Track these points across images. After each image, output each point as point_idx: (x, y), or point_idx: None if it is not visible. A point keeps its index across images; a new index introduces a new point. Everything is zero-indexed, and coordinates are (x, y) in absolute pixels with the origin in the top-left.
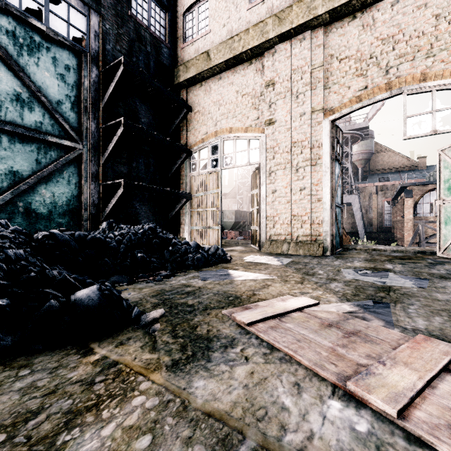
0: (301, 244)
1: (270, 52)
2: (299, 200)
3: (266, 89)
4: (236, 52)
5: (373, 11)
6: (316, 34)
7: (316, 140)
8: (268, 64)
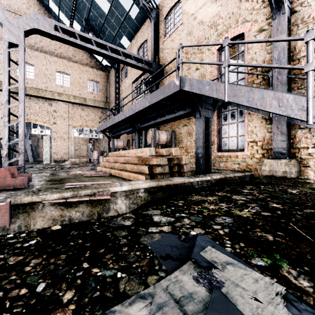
0: None
1: None
2: None
3: None
4: None
5: None
6: None
7: None
8: None
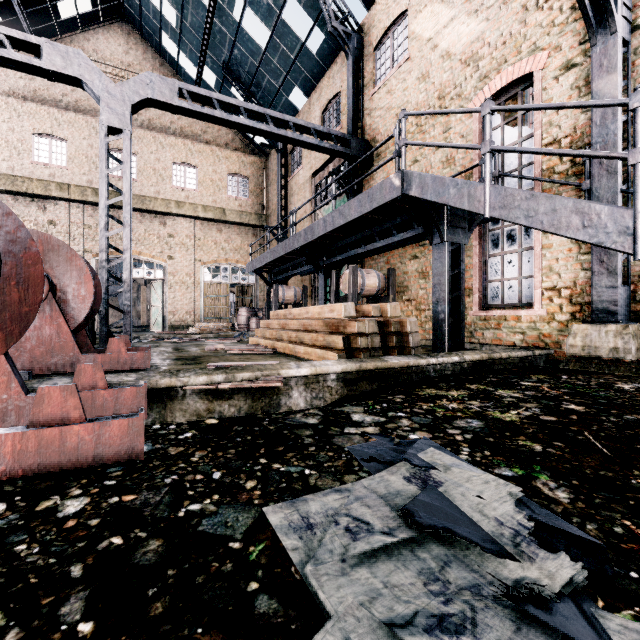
0: None
1: (53, 202)
2: None
3: (48, 225)
4: (20, 190)
5: (119, 213)
6: (87, 208)
7: None
8: (50, 209)
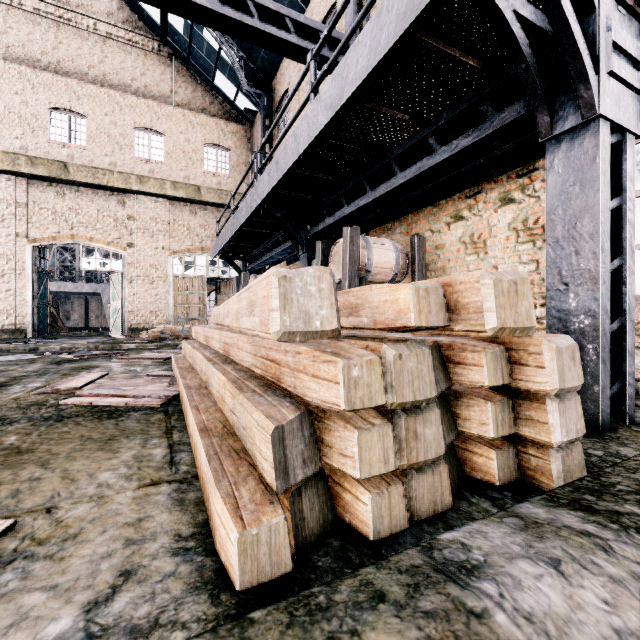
0: (7, 331)
1: None
2: (5, 298)
3: None
4: None
5: (64, 188)
6: (21, 181)
7: (21, 257)
8: None
